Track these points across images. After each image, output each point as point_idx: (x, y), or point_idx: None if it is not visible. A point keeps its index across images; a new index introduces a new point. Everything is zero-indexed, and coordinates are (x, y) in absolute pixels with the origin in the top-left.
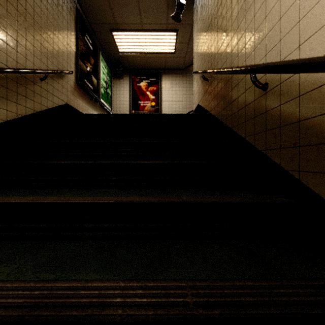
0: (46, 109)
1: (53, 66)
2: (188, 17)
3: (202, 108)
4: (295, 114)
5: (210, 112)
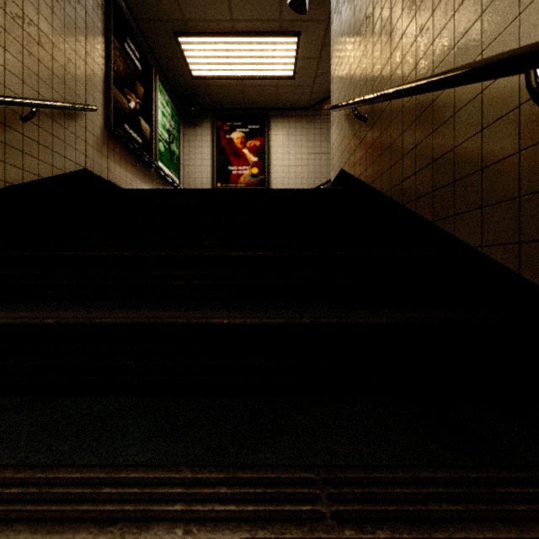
0: (36, 180)
1: (53, 94)
2: (319, 5)
3: (352, 178)
4: None
5: (372, 185)
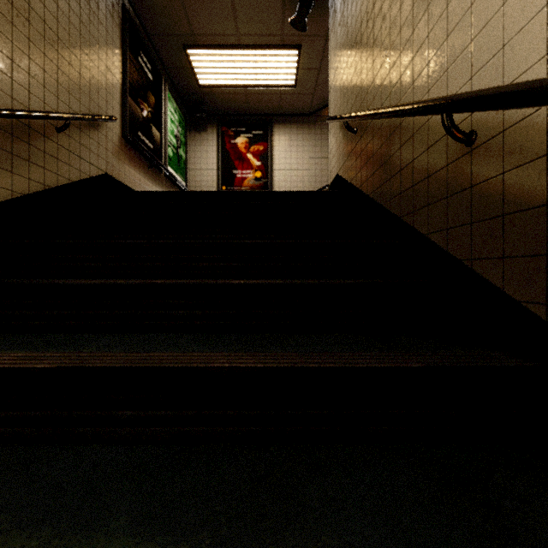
0: (67, 184)
1: (81, 108)
2: (318, 22)
3: (345, 182)
4: (537, 189)
5: (360, 188)
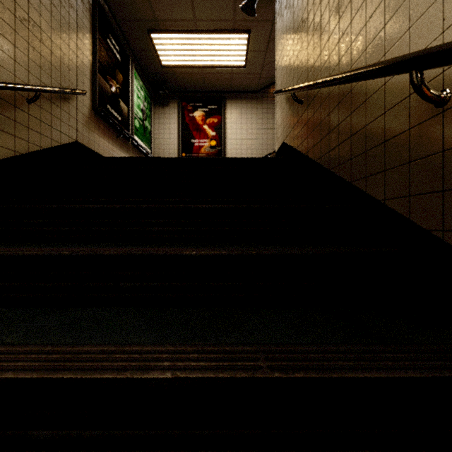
0: (38, 151)
1: (52, 81)
2: (266, 8)
3: (291, 149)
4: None
5: (307, 154)
